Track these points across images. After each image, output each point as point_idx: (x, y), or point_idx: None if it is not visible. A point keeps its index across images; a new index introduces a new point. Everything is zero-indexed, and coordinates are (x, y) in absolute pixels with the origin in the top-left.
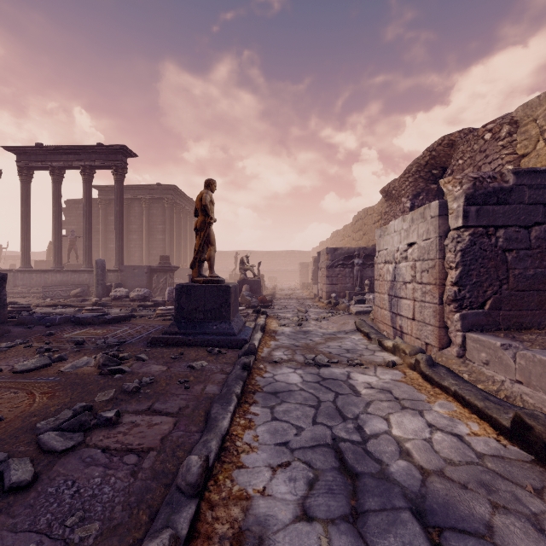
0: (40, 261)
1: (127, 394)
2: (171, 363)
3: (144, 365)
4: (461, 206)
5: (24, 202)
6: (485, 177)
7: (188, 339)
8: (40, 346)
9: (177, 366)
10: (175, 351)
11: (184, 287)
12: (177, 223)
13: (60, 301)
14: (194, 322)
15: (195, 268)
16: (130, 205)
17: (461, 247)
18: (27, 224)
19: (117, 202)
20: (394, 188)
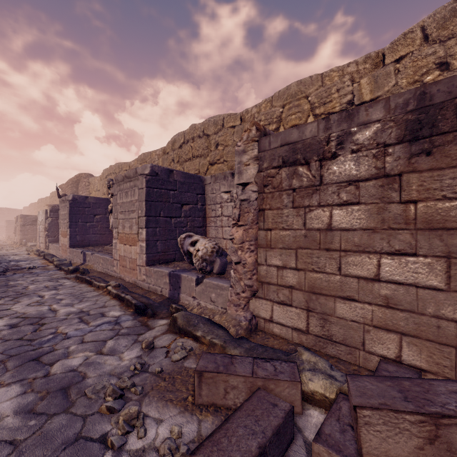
0: None
1: None
2: None
3: None
4: (49, 212)
5: None
6: (57, 205)
7: None
8: None
9: None
10: None
11: None
12: None
13: None
14: None
15: None
16: None
17: (49, 222)
18: None
19: None
20: (63, 188)
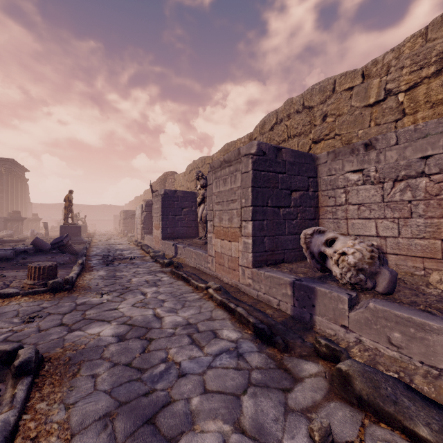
0: None
1: None
2: None
3: None
4: (144, 207)
5: None
6: (150, 200)
7: None
8: (12, 245)
9: None
10: None
11: (63, 226)
12: (11, 184)
13: None
14: None
15: (65, 220)
16: None
17: (144, 216)
18: None
19: None
20: (154, 185)
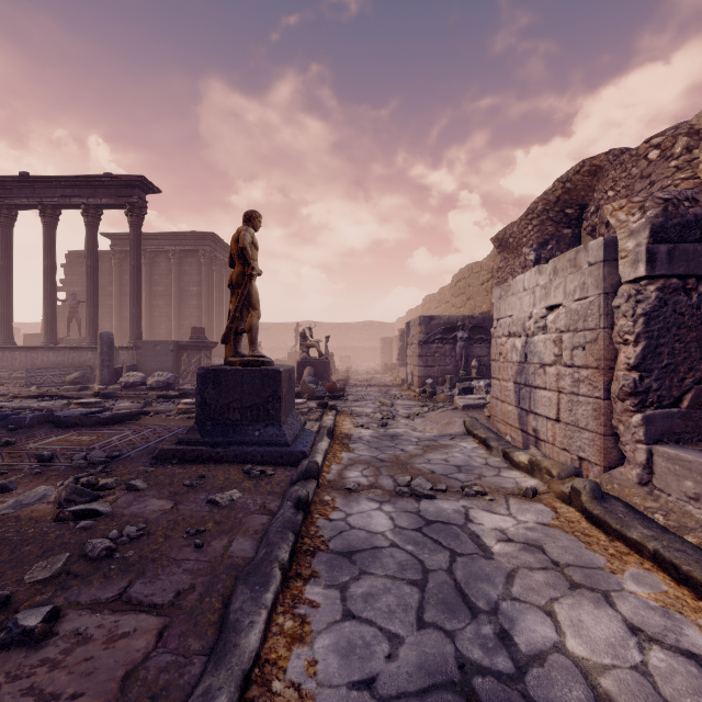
0: (31, 335)
1: (90, 562)
2: (181, 494)
3: (137, 500)
4: (642, 245)
5: (3, 254)
6: (681, 198)
7: (215, 452)
8: None
9: (191, 500)
10: (193, 473)
11: (211, 373)
12: (217, 284)
13: (49, 390)
14: (226, 426)
15: (230, 343)
16: (154, 259)
17: (644, 310)
18: (8, 284)
19: (132, 254)
20: (512, 234)
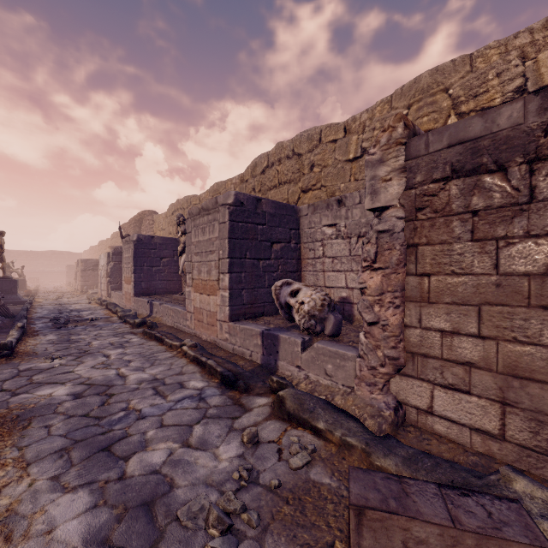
0: None
1: None
2: None
3: None
4: (111, 255)
5: None
6: (119, 247)
7: None
8: None
9: None
10: None
11: None
12: None
13: None
14: None
15: None
16: None
17: (111, 267)
18: None
19: None
20: (125, 228)
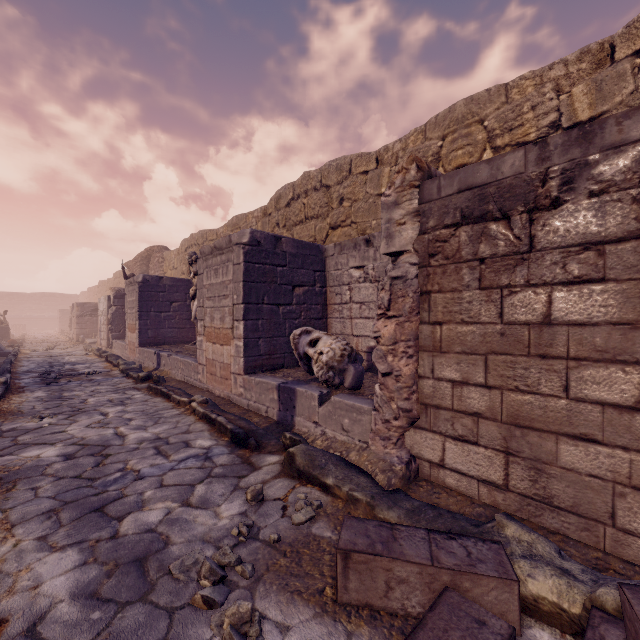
0: None
1: None
2: None
3: None
4: (113, 299)
5: None
6: (122, 289)
7: None
8: None
9: None
10: None
11: None
12: None
13: None
14: None
15: None
16: None
17: (113, 312)
18: None
19: None
20: (130, 266)
